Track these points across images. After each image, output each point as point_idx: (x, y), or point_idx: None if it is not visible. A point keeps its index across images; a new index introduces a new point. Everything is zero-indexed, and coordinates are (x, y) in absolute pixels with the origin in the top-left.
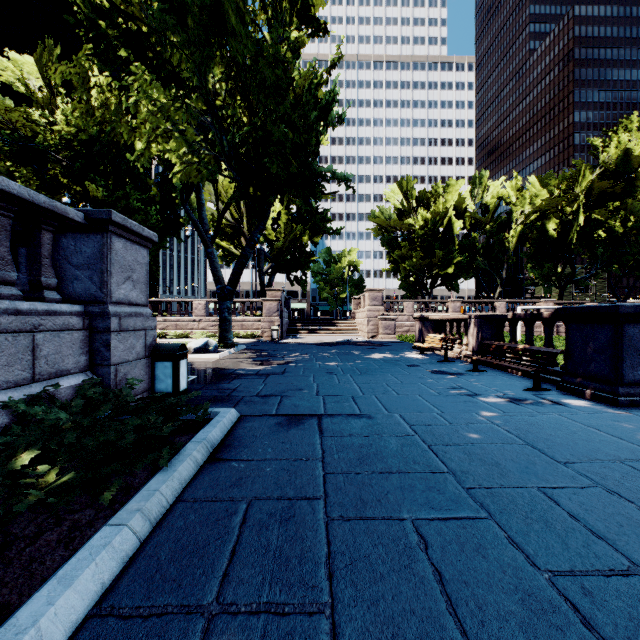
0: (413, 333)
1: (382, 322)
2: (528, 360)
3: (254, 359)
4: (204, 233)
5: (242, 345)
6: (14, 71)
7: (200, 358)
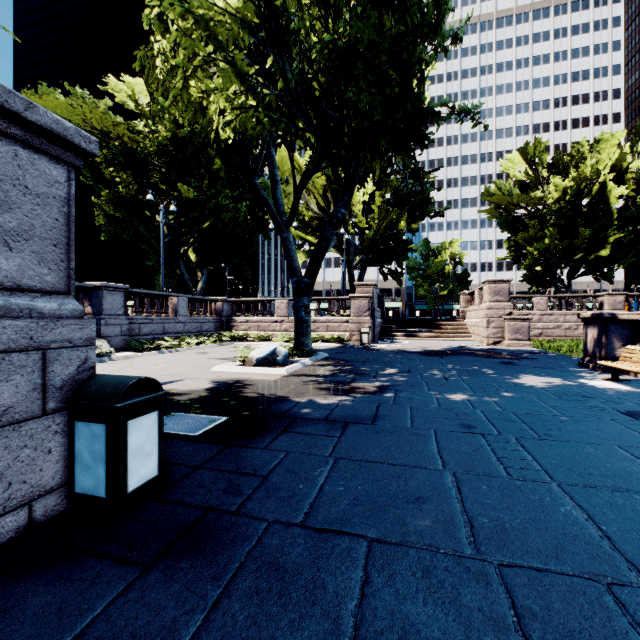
0: (547, 338)
1: (509, 323)
2: None
3: (332, 378)
4: (277, 214)
5: (323, 353)
6: (127, 92)
7: (262, 373)
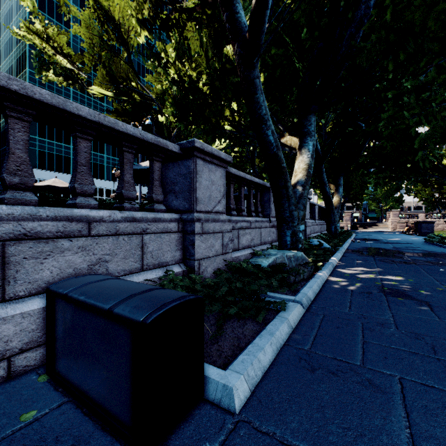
0: None
1: (398, 224)
2: (412, 230)
3: None
4: None
5: None
6: None
7: None
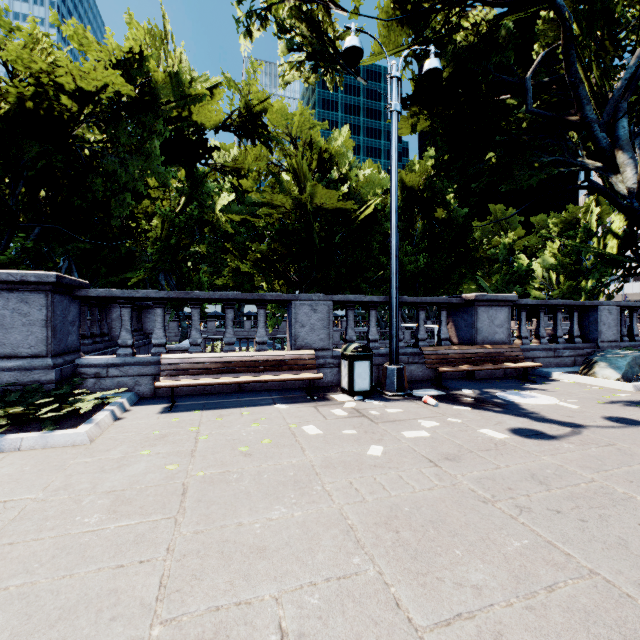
0: None
1: None
2: None
3: None
4: None
5: None
6: None
7: None
